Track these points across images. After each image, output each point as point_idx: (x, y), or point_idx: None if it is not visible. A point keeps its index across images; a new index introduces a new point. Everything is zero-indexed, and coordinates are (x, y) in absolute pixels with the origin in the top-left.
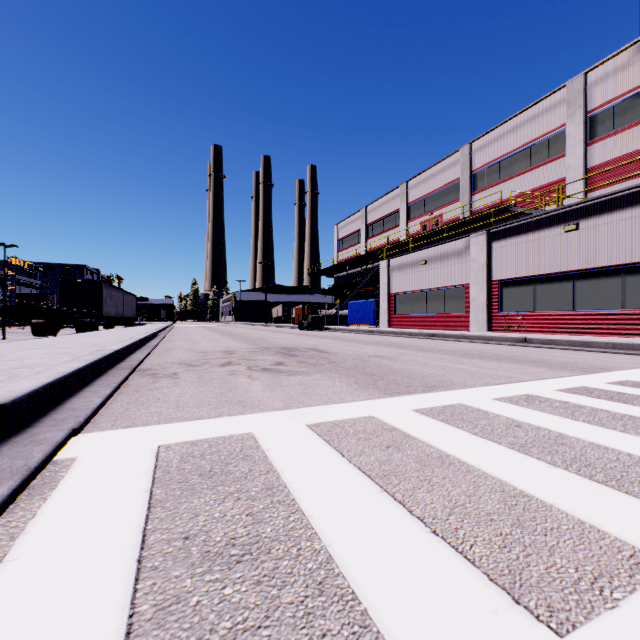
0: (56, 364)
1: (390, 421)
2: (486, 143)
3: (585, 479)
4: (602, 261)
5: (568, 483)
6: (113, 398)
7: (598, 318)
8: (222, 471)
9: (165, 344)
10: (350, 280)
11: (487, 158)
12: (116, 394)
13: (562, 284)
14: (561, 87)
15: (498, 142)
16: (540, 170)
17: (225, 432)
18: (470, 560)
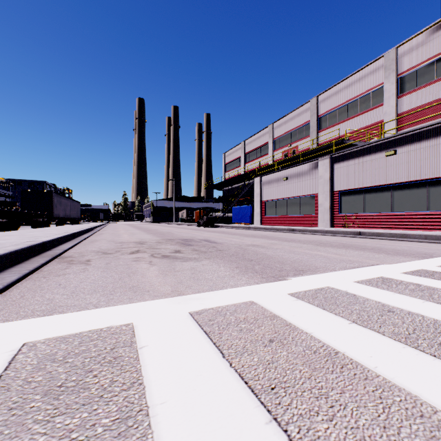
0: None
1: (270, 307)
2: (328, 96)
3: None
4: (413, 177)
5: None
6: (18, 284)
7: (410, 217)
8: (76, 385)
9: (94, 237)
10: (233, 192)
11: (329, 107)
12: (24, 280)
13: (384, 193)
14: (380, 57)
15: (336, 95)
16: (365, 115)
17: (105, 323)
18: None
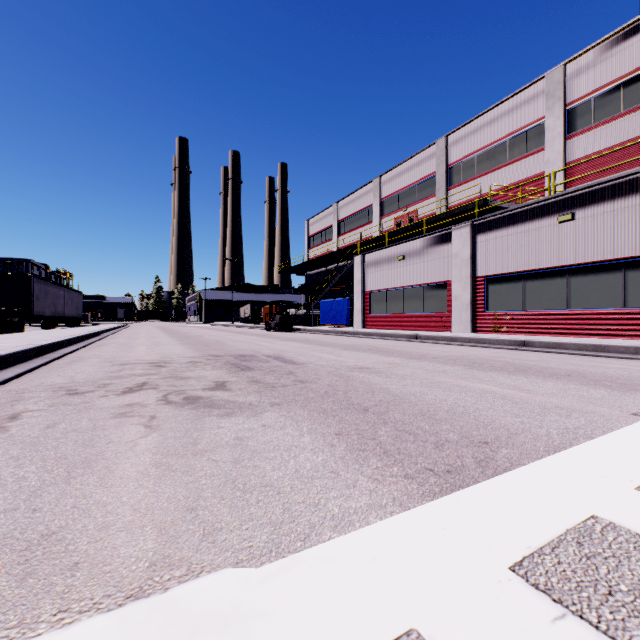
0: None
1: None
2: (462, 136)
3: None
4: (601, 254)
5: None
6: None
7: (597, 318)
8: None
9: (84, 351)
10: (321, 278)
11: (463, 152)
12: None
13: (555, 280)
14: (540, 78)
15: (475, 135)
16: (518, 164)
17: None
18: None
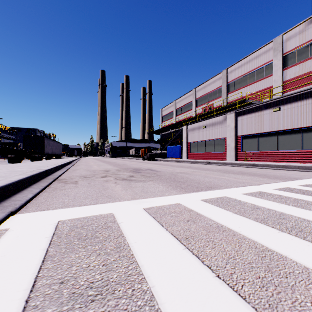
0: (11, 176)
1: (189, 206)
2: (234, 69)
3: (301, 239)
4: (292, 126)
5: (292, 242)
6: (40, 194)
7: (290, 154)
8: (92, 236)
9: (74, 167)
10: (168, 136)
11: (235, 76)
12: (42, 192)
13: (272, 137)
14: (271, 41)
15: (240, 68)
16: (260, 82)
17: (98, 213)
18: (242, 297)
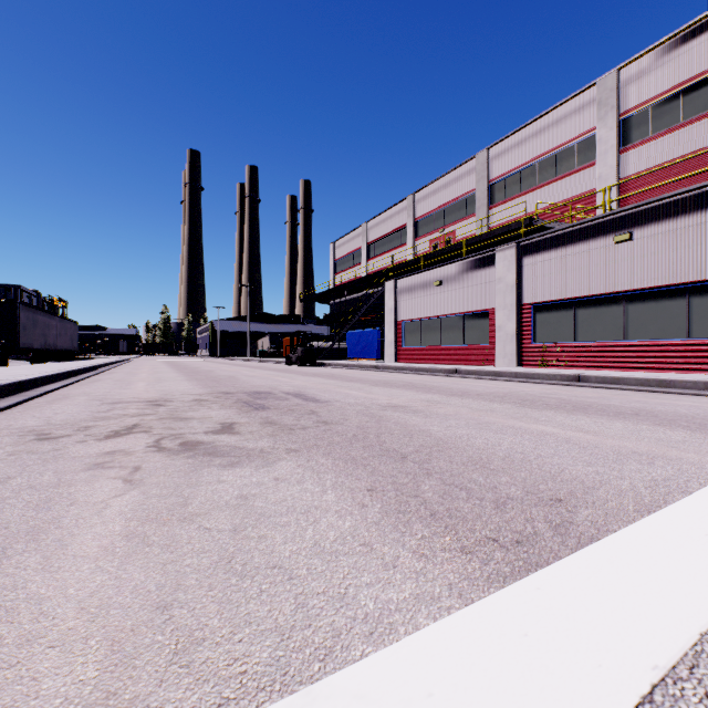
0: None
1: None
2: (505, 149)
3: None
4: (662, 279)
5: None
6: None
7: (657, 350)
8: None
9: (73, 388)
10: (349, 307)
11: (506, 166)
12: None
13: (611, 308)
14: (591, 85)
15: (519, 148)
16: (567, 180)
17: None
18: None
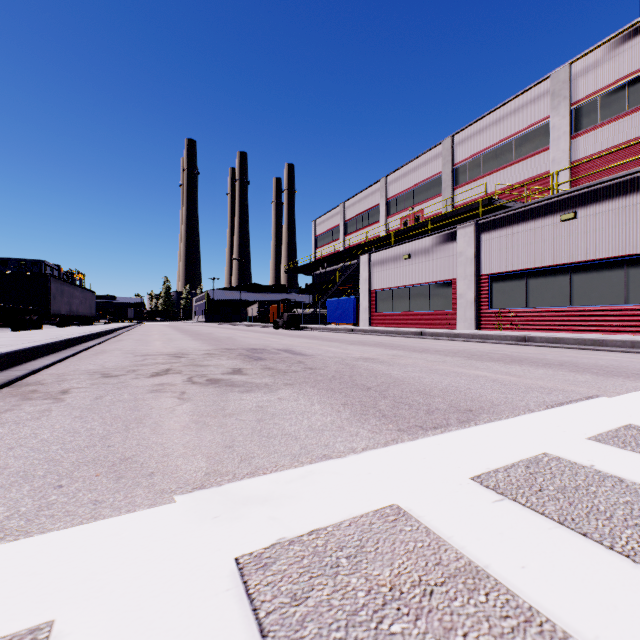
0: None
1: (446, 530)
2: (468, 136)
3: None
4: (603, 252)
5: None
6: None
7: (598, 314)
8: None
9: (105, 345)
10: (328, 278)
11: (469, 151)
12: None
13: (558, 278)
14: (545, 78)
15: (481, 135)
16: (524, 164)
17: None
18: None
